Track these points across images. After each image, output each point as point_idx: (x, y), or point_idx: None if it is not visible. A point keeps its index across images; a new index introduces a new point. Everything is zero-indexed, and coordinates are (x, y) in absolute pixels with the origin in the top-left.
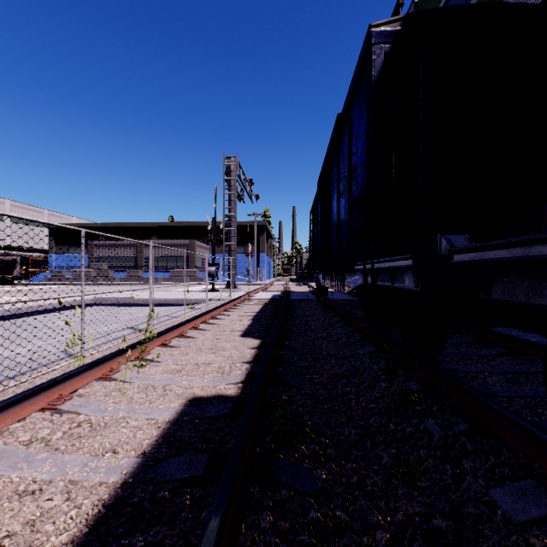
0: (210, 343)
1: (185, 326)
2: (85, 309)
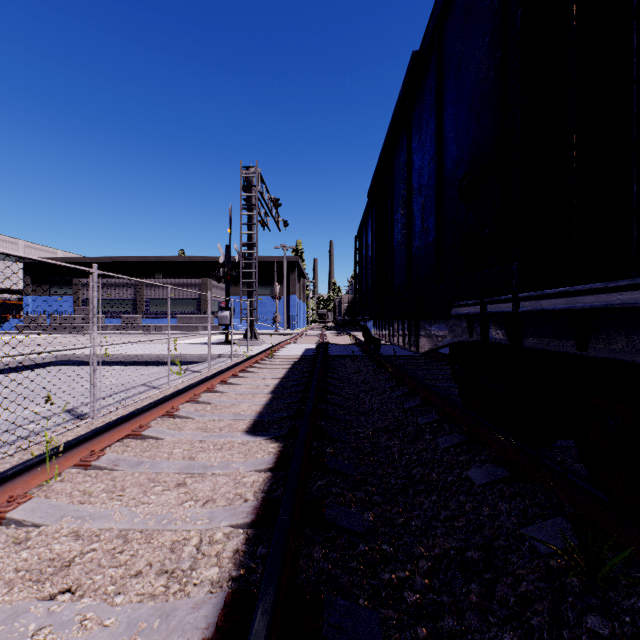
0: (184, 452)
1: (150, 412)
2: (38, 371)
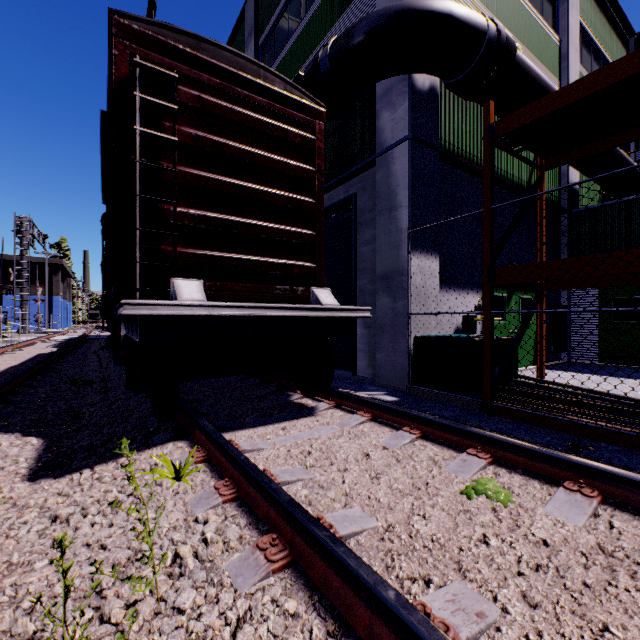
0: (36, 349)
1: (15, 346)
2: None
